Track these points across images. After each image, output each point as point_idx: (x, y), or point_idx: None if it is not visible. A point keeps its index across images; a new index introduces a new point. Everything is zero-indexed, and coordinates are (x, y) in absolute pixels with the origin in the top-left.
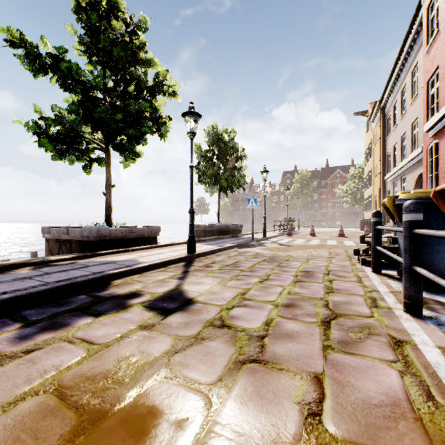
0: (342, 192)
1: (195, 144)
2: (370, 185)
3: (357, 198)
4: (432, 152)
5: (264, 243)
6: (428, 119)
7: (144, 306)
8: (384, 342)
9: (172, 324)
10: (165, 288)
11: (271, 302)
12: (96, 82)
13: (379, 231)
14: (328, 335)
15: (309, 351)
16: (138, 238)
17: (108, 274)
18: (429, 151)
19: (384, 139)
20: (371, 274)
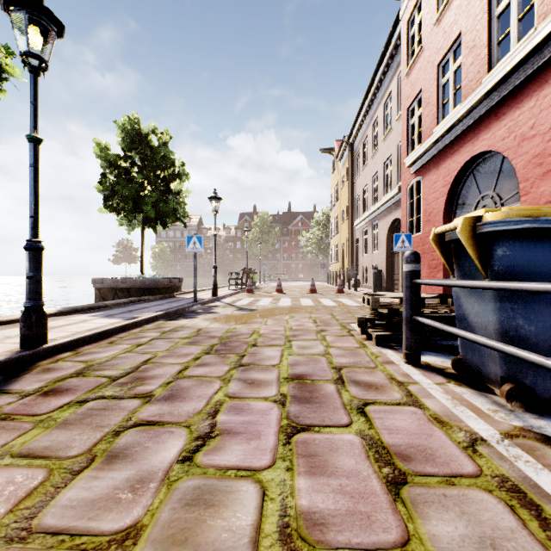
0: (306, 240)
1: (95, 140)
2: (337, 232)
3: (321, 248)
4: (411, 193)
5: (214, 307)
6: (408, 154)
7: None
8: None
9: None
10: None
11: None
12: None
13: (418, 288)
14: None
15: None
16: None
17: None
18: (409, 191)
19: (353, 180)
20: (409, 369)
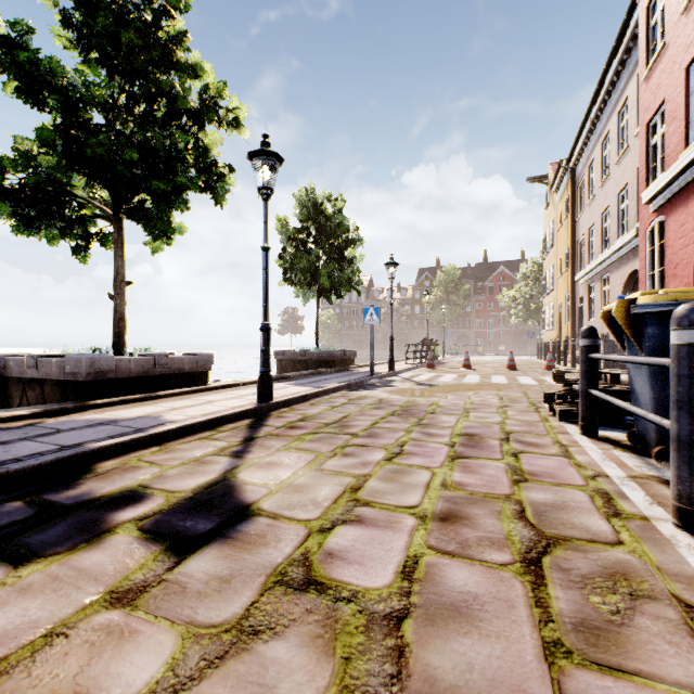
0: (508, 300)
1: (277, 217)
2: (551, 289)
3: (530, 310)
4: (653, 236)
5: (391, 382)
6: (648, 185)
7: (140, 530)
8: (676, 622)
9: (189, 583)
10: (199, 480)
11: (411, 508)
12: (89, 90)
13: (594, 362)
14: (546, 604)
15: (514, 666)
16: (173, 375)
17: (88, 449)
18: (649, 234)
19: (574, 218)
20: (581, 438)
